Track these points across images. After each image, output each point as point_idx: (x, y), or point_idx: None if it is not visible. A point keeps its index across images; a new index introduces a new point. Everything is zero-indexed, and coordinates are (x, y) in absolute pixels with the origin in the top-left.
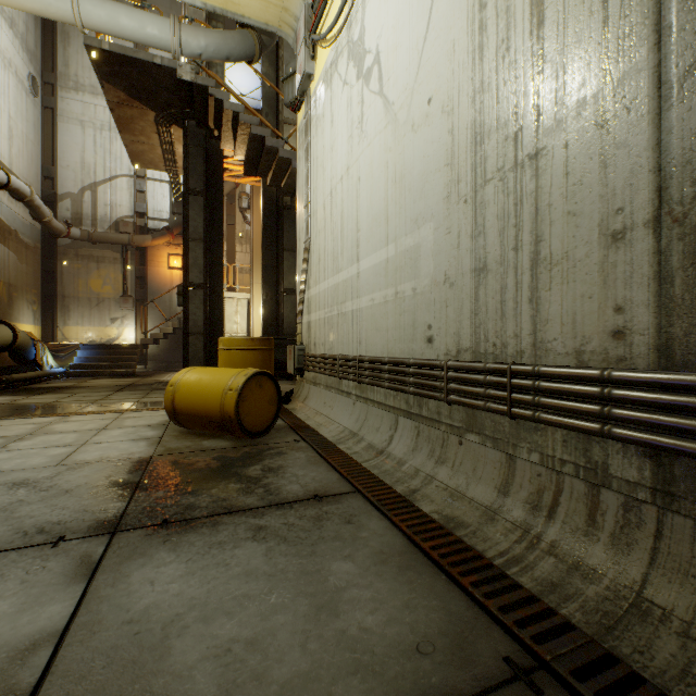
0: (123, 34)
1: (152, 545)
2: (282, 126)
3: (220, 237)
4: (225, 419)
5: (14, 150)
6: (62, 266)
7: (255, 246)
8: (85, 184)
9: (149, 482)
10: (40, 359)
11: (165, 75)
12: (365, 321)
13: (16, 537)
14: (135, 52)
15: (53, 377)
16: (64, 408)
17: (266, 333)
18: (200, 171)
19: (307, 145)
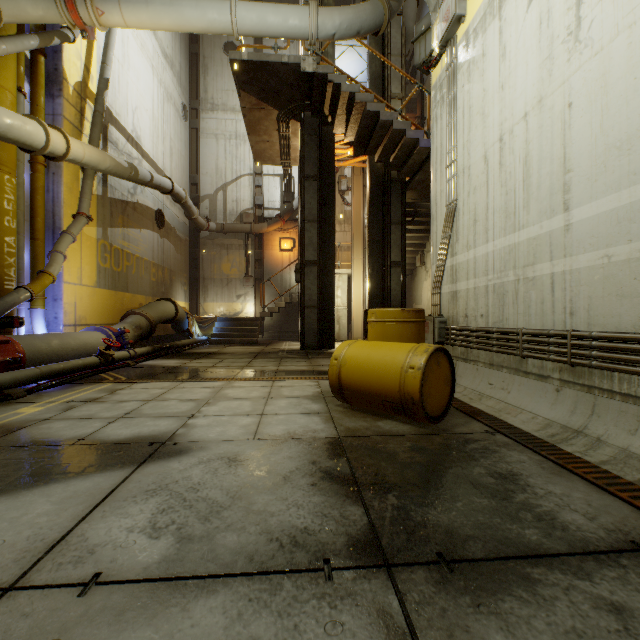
0: (269, 32)
1: (464, 610)
2: (388, 102)
3: (330, 217)
4: (405, 400)
5: (173, 165)
6: (203, 254)
7: (355, 224)
8: (218, 186)
9: (364, 477)
10: (191, 329)
11: (290, 72)
12: (587, 285)
13: (274, 549)
14: (267, 57)
15: (201, 344)
16: (223, 373)
17: (372, 305)
18: (314, 157)
19: (451, 98)
